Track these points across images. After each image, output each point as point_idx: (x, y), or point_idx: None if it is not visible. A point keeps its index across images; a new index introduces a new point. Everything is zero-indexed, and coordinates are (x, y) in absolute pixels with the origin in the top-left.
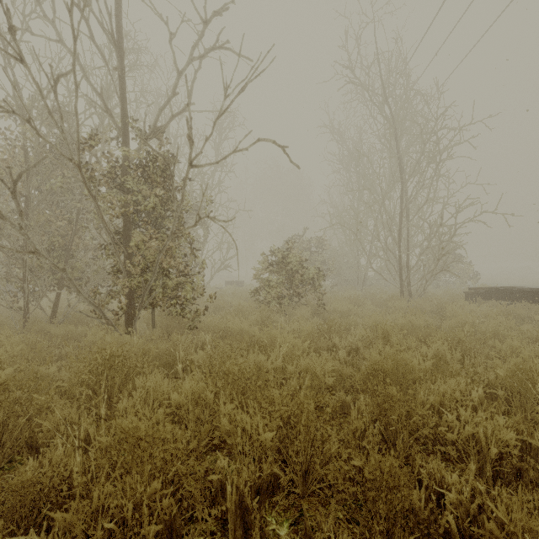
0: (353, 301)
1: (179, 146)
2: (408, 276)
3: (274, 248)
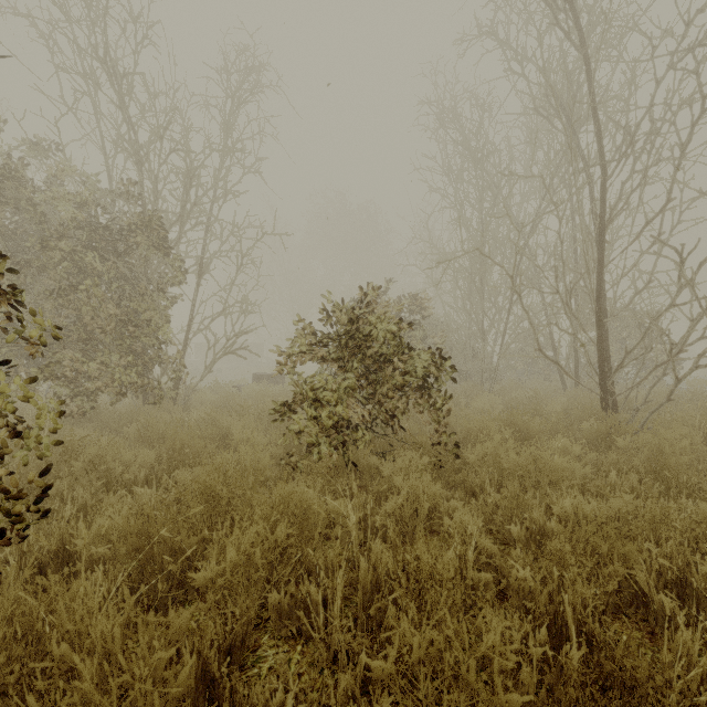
0: (515, 426)
1: (144, 105)
2: (619, 368)
3: (330, 299)
